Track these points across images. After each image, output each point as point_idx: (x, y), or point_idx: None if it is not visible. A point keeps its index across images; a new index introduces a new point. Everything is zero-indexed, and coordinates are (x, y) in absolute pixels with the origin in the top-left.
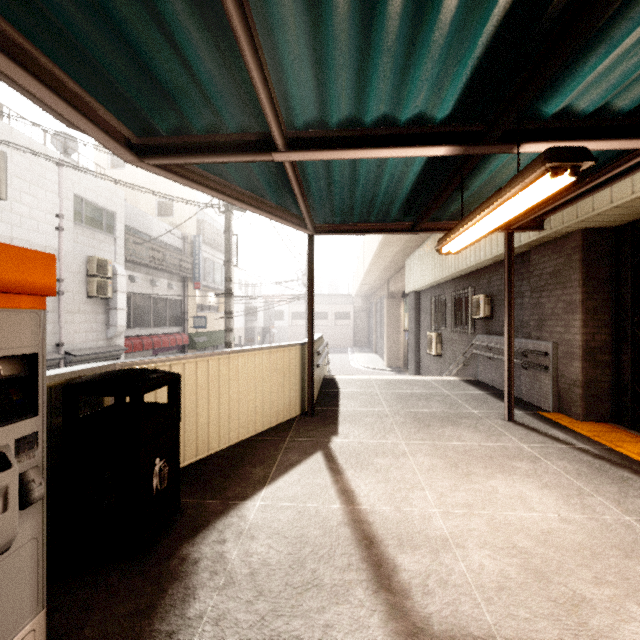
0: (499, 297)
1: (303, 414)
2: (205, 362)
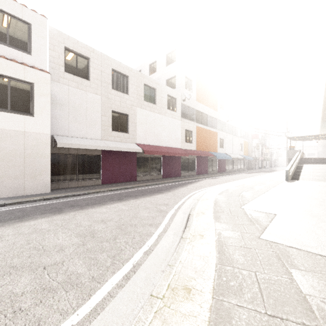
0: None
1: None
2: None
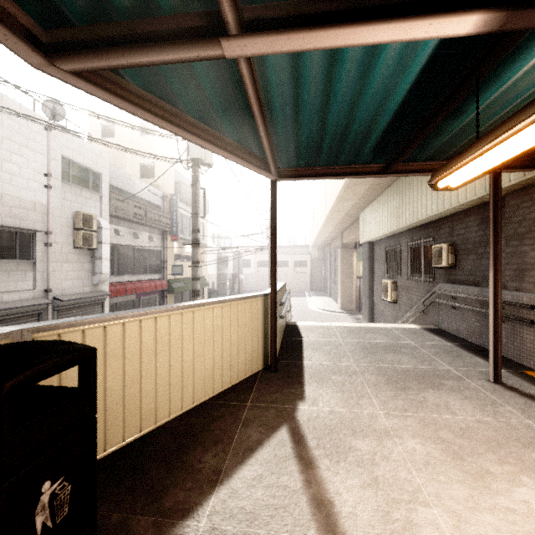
0: (464, 246)
1: (266, 369)
2: (152, 320)
